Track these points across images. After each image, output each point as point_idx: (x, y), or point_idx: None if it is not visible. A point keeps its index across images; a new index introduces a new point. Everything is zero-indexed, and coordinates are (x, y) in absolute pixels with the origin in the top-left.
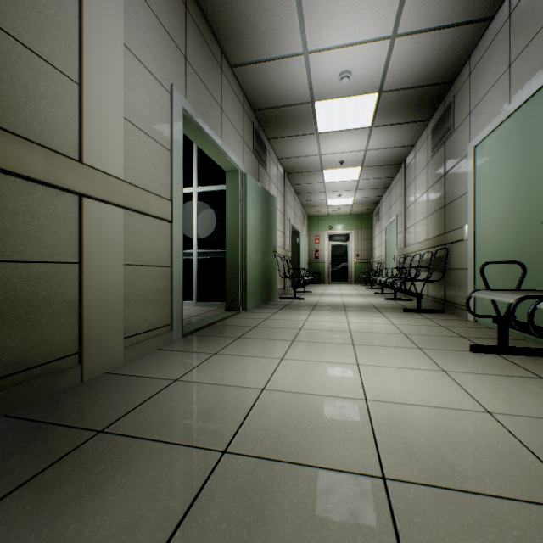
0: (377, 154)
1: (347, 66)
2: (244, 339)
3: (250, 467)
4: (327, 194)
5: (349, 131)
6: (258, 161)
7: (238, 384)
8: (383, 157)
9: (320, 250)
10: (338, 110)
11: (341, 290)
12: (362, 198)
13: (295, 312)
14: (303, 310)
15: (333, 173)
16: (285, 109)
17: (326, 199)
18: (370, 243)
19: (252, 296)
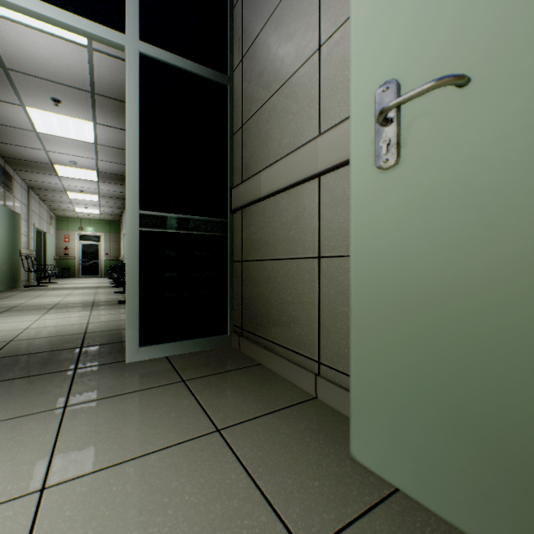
0: (109, 192)
1: (74, 160)
2: (7, 299)
3: (24, 306)
4: (74, 205)
5: (84, 180)
6: (5, 189)
7: (13, 303)
8: (114, 194)
9: (70, 248)
10: (73, 171)
11: (86, 281)
12: (108, 211)
13: (39, 291)
14: (45, 290)
15: (76, 195)
16: (31, 162)
17: (74, 207)
18: (119, 244)
19: (2, 283)
